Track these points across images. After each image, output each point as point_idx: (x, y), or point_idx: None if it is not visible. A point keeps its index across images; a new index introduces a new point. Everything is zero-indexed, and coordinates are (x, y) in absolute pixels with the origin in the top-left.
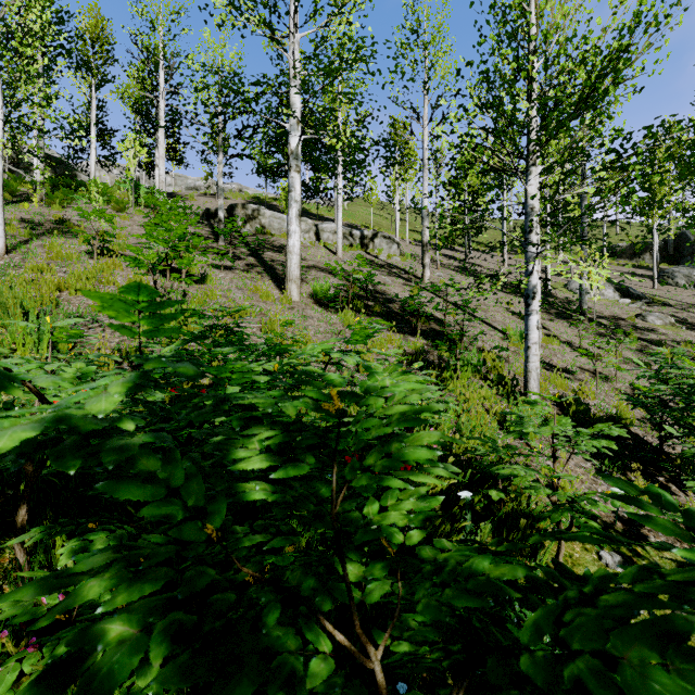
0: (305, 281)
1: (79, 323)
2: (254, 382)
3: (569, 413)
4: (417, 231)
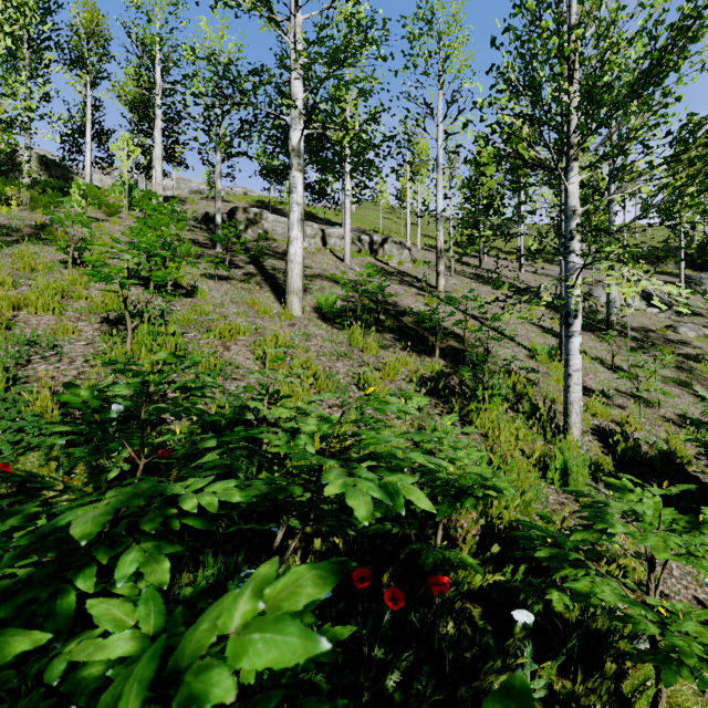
0: (309, 292)
1: (32, 350)
2: None
3: (617, 452)
4: (428, 236)
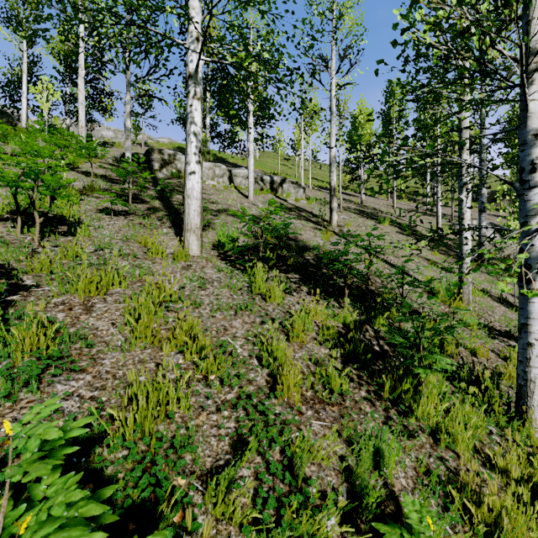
0: (212, 228)
1: None
2: None
3: None
4: (316, 179)
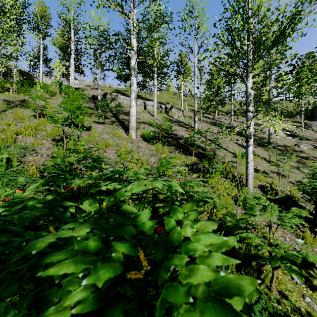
0: (139, 129)
1: (25, 151)
2: (89, 215)
3: (268, 194)
4: (191, 105)
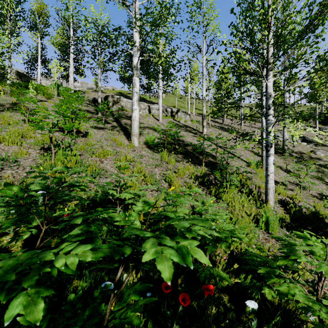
0: (142, 135)
1: (4, 163)
2: None
3: (291, 212)
4: (198, 109)
